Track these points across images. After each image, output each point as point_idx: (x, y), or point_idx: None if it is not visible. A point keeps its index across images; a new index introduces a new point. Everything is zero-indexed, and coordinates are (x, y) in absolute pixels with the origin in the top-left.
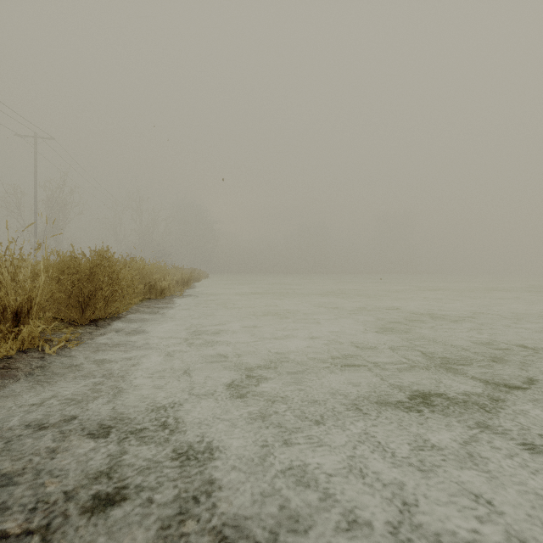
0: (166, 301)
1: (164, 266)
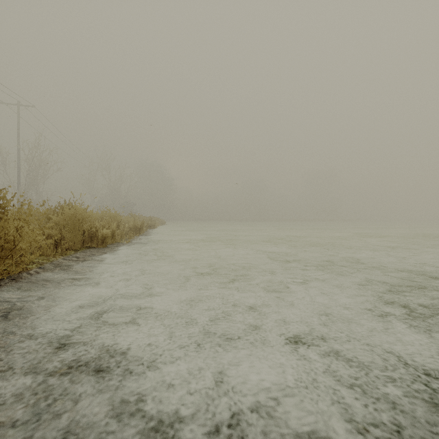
0: (106, 251)
1: (114, 214)
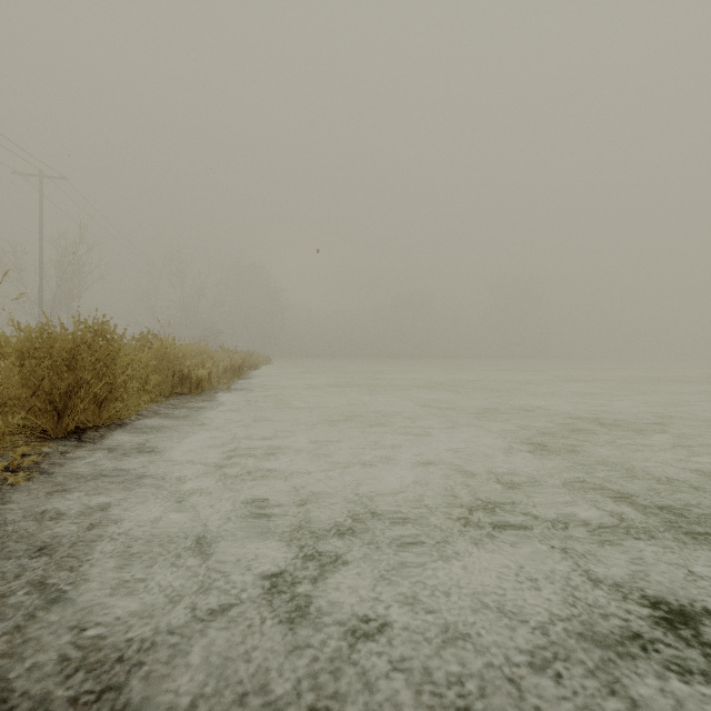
0: (204, 398)
1: (205, 348)
